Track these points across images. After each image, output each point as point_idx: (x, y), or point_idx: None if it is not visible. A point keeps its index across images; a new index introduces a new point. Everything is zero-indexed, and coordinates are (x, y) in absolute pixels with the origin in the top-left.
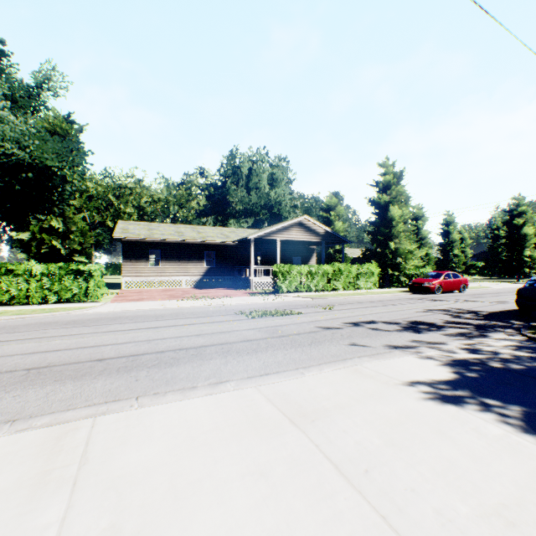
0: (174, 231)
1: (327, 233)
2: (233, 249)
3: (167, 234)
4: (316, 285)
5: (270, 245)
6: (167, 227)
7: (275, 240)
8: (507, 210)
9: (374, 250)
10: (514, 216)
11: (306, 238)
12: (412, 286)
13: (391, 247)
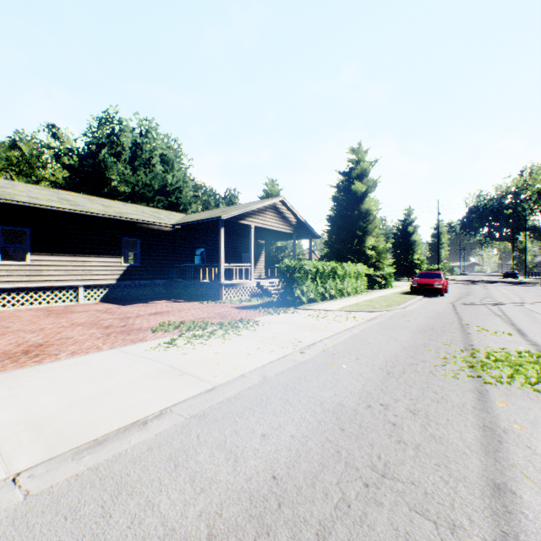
0: (55, 197)
1: (298, 223)
2: (168, 237)
3: (44, 198)
4: (328, 290)
5: (217, 236)
6: (34, 189)
7: (240, 227)
8: (401, 219)
9: (352, 247)
10: (406, 225)
11: (280, 227)
12: (420, 288)
13: (367, 244)
